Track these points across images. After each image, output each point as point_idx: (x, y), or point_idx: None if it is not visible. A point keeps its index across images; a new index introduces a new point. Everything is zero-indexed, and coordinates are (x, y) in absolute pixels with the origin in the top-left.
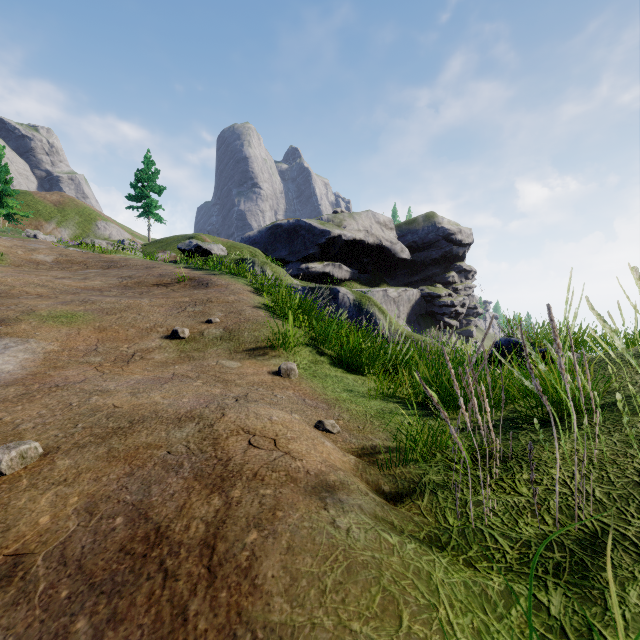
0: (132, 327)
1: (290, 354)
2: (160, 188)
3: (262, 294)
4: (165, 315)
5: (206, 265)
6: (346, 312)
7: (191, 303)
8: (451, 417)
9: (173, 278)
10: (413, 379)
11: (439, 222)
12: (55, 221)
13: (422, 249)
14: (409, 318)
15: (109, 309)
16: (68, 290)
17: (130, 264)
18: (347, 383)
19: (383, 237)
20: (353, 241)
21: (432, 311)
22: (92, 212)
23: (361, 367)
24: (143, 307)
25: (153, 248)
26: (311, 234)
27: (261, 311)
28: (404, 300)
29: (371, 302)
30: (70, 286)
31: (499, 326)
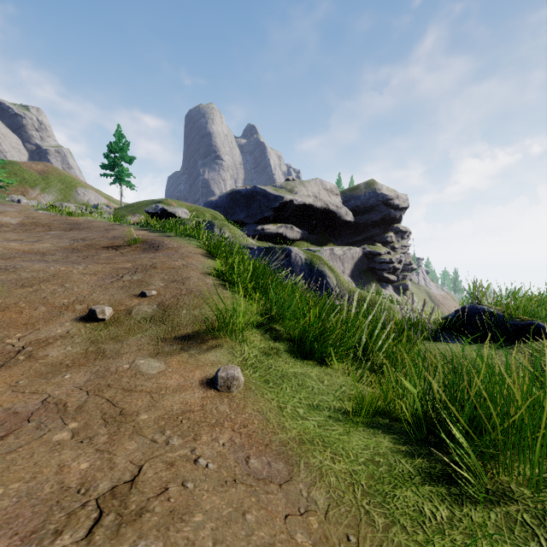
0: (44, 304)
1: (236, 342)
2: (131, 158)
3: (214, 257)
4: (93, 286)
5: (163, 227)
6: (301, 276)
7: (131, 270)
8: (492, 482)
9: (125, 240)
10: (401, 384)
11: (379, 189)
12: (39, 188)
13: (364, 212)
14: (353, 273)
15: (27, 279)
16: (5, 254)
17: (92, 226)
18: (311, 388)
19: (330, 202)
20: (303, 205)
21: (373, 267)
22: (73, 180)
23: (325, 354)
24: (72, 276)
25: (124, 211)
26: (266, 199)
27: (209, 278)
28: (348, 257)
29: (321, 261)
30: (11, 249)
31: (468, 294)
